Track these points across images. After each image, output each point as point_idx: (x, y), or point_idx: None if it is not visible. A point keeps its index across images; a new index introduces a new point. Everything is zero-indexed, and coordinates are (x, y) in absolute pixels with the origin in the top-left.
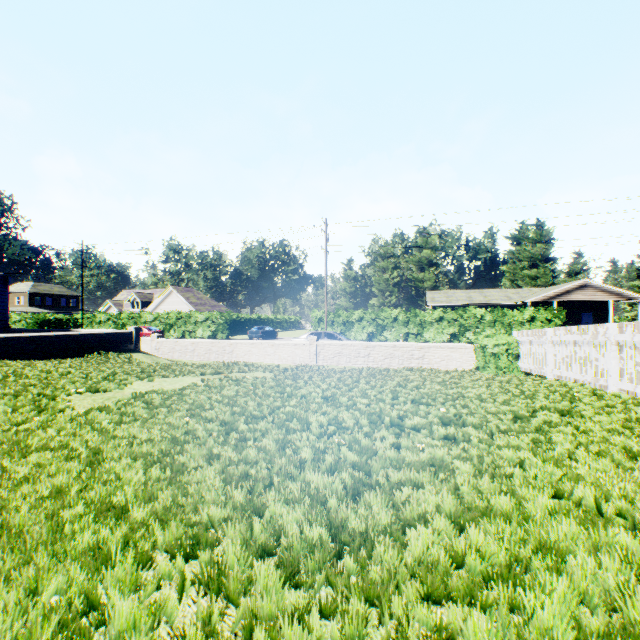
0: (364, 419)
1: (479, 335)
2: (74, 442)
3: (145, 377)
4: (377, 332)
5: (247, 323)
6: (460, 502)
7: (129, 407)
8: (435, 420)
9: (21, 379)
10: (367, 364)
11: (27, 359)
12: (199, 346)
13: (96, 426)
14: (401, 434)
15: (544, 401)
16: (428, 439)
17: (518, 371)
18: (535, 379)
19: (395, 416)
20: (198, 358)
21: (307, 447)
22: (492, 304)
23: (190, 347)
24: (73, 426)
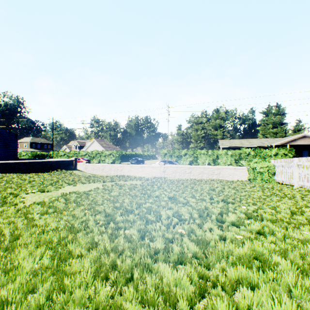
0: (195, 213)
1: (250, 162)
2: (6, 229)
3: (72, 183)
4: (194, 160)
5: (130, 156)
6: (299, 309)
7: (55, 202)
8: (242, 215)
9: (7, 184)
10: (190, 177)
11: (23, 173)
12: (105, 167)
13: (29, 216)
14: (223, 227)
15: (303, 201)
16: (243, 232)
17: (274, 182)
18: (288, 187)
19: (216, 213)
20: (105, 173)
21: (159, 236)
22: (253, 146)
23: (101, 167)
24: (17, 215)
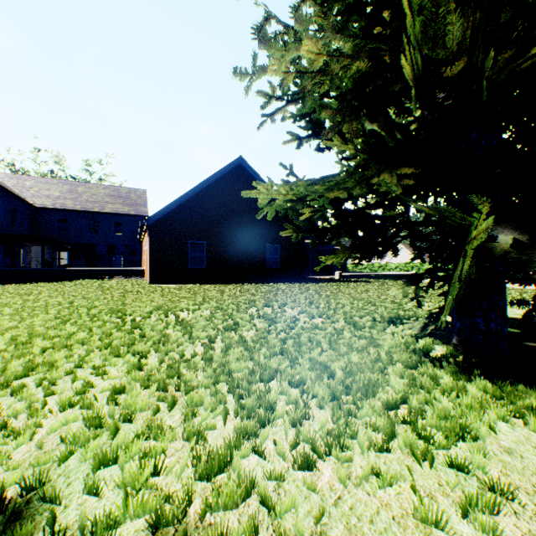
0: None
1: None
2: None
3: None
4: None
5: None
6: None
7: None
8: None
9: None
10: None
11: None
12: None
13: None
14: None
15: None
16: None
17: None
18: None
19: None
20: None
21: None
22: None
23: None
24: None
